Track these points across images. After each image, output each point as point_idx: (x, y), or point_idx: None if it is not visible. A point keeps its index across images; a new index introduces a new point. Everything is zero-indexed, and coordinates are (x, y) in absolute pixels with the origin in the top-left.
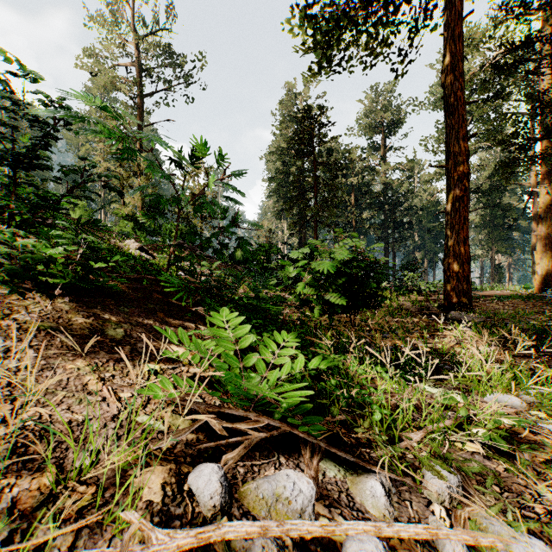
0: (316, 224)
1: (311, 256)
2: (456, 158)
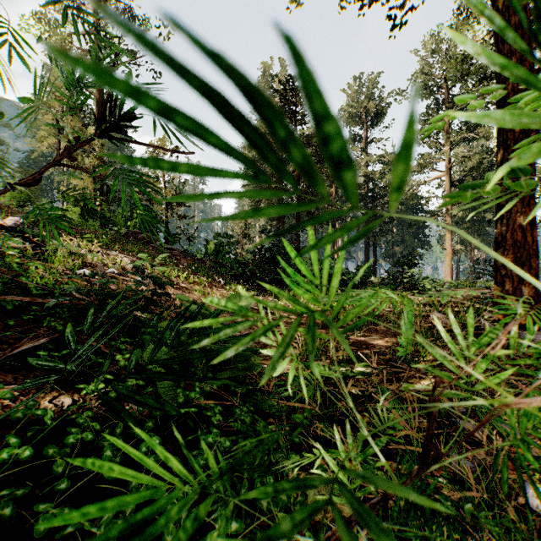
0: (298, 213)
1: None
2: None
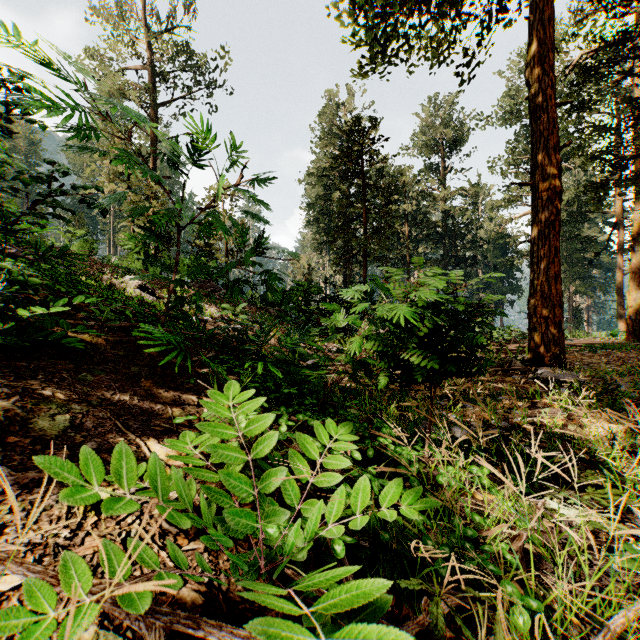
0: (365, 259)
1: (370, 297)
2: (545, 172)
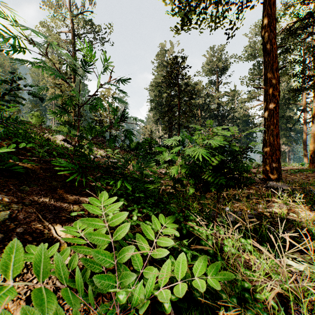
0: (179, 127)
1: (183, 143)
2: (271, 82)
